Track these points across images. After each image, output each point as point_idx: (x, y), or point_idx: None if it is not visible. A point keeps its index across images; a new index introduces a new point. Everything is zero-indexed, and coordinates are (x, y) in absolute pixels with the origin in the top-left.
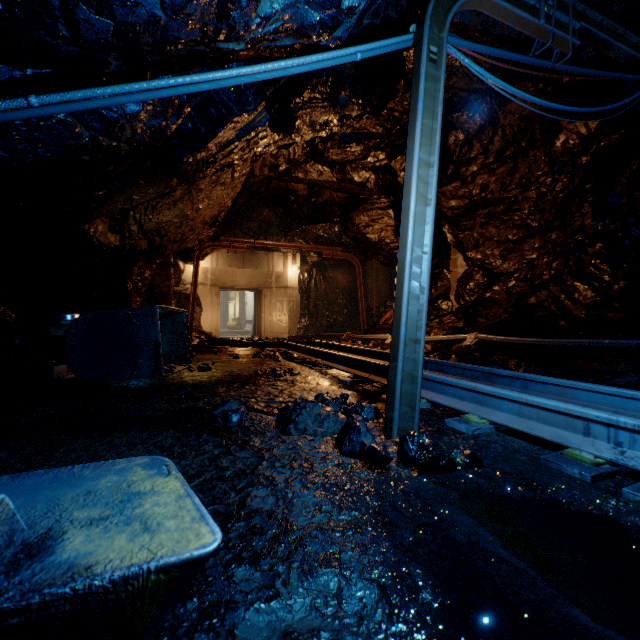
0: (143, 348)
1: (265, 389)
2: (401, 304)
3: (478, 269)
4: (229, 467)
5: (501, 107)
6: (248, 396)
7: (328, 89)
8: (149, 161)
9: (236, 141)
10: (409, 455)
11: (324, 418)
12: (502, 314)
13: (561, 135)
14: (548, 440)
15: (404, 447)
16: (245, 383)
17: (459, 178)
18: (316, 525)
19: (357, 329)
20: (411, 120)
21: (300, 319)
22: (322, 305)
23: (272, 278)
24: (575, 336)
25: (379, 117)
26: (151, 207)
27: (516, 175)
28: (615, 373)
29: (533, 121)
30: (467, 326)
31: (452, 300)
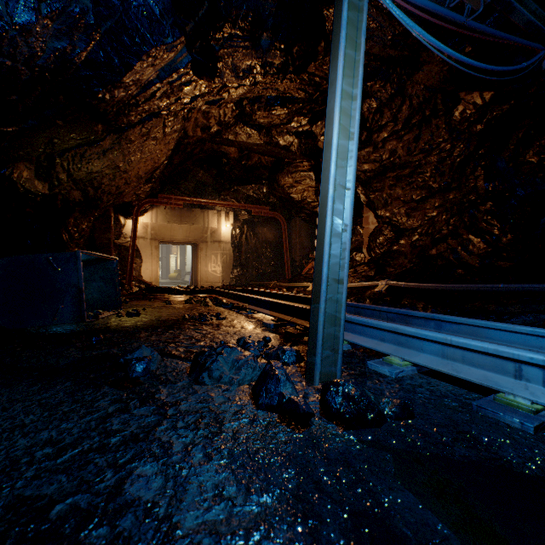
0: (65, 294)
1: (188, 333)
2: (323, 241)
3: (387, 225)
4: (118, 431)
5: (409, 77)
6: (168, 341)
7: (249, 26)
8: (62, 96)
9: (157, 82)
10: (333, 407)
11: (242, 364)
12: (407, 264)
13: (460, 105)
14: (476, 383)
15: (328, 398)
16: (170, 327)
17: (371, 144)
18: (210, 526)
19: (283, 278)
20: (333, 50)
21: (233, 270)
22: (252, 257)
23: (207, 233)
24: (472, 282)
25: (301, 81)
26: (79, 155)
27: (420, 142)
28: (512, 313)
29: (436, 91)
30: (378, 275)
31: (364, 252)
